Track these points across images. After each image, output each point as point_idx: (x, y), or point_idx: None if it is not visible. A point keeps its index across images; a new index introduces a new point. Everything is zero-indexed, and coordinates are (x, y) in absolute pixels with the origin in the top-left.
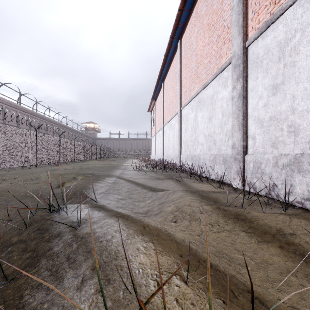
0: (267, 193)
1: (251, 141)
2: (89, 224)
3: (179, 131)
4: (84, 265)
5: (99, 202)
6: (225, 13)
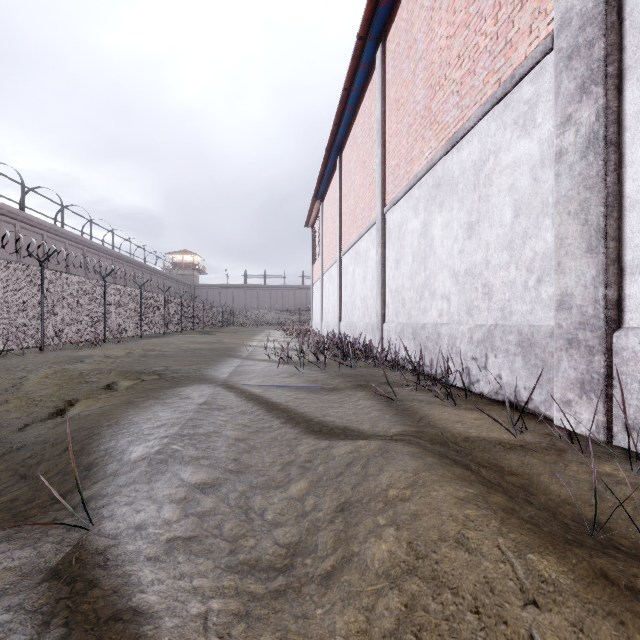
0: None
1: (639, 286)
2: None
3: (380, 266)
4: None
5: (100, 526)
6: None
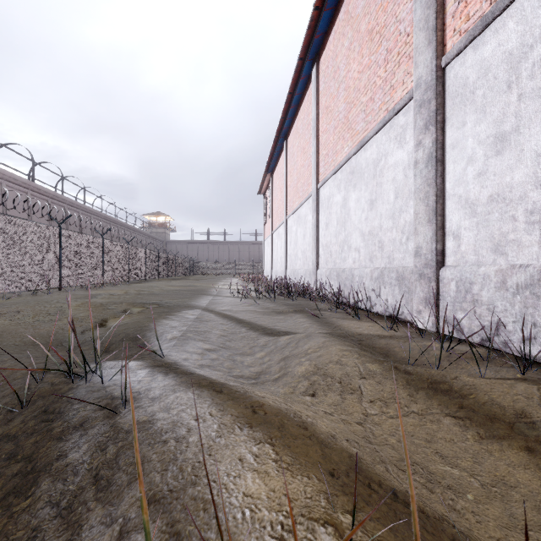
0: (484, 338)
1: (451, 242)
2: (144, 402)
3: (315, 227)
4: (126, 495)
5: (167, 357)
6: (401, 8)
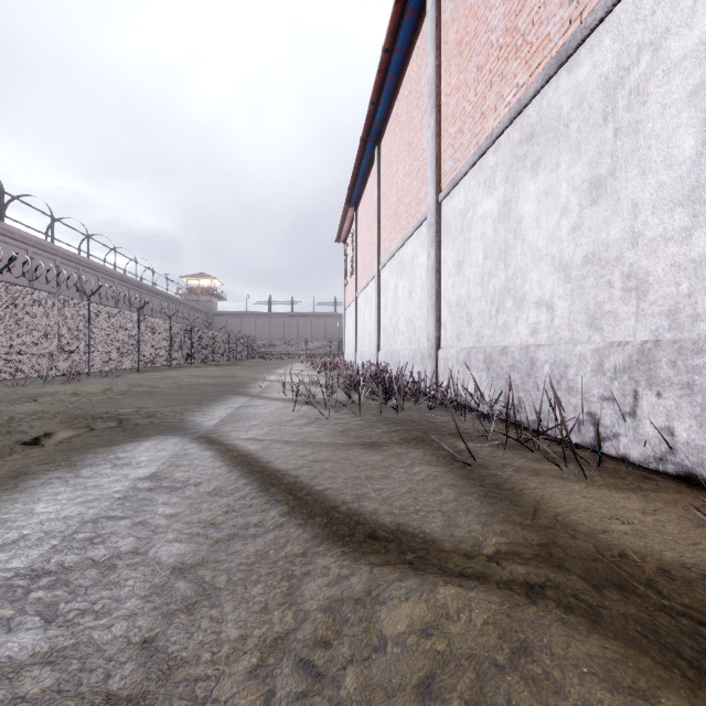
0: None
1: None
2: None
3: (433, 272)
4: None
5: None
6: None
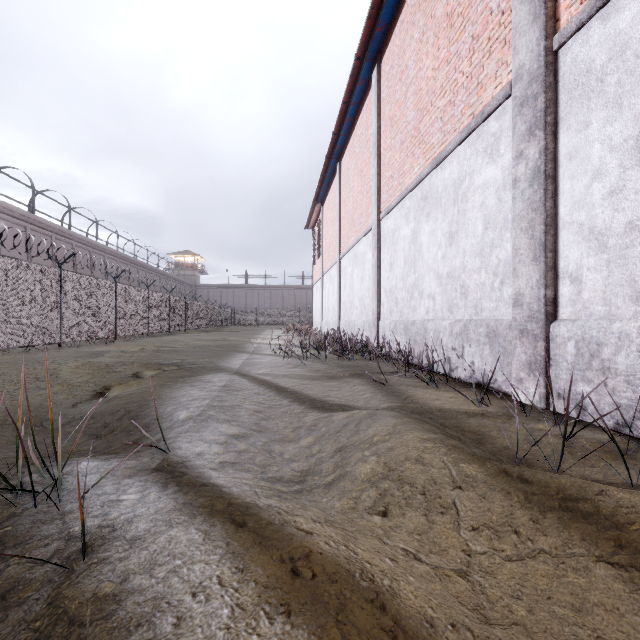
0: (620, 422)
1: (568, 288)
2: (115, 549)
3: (376, 268)
4: None
5: (174, 452)
6: None
